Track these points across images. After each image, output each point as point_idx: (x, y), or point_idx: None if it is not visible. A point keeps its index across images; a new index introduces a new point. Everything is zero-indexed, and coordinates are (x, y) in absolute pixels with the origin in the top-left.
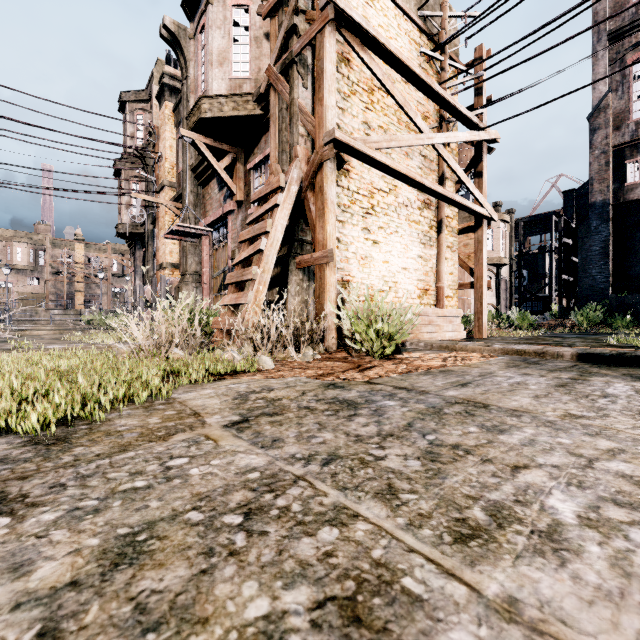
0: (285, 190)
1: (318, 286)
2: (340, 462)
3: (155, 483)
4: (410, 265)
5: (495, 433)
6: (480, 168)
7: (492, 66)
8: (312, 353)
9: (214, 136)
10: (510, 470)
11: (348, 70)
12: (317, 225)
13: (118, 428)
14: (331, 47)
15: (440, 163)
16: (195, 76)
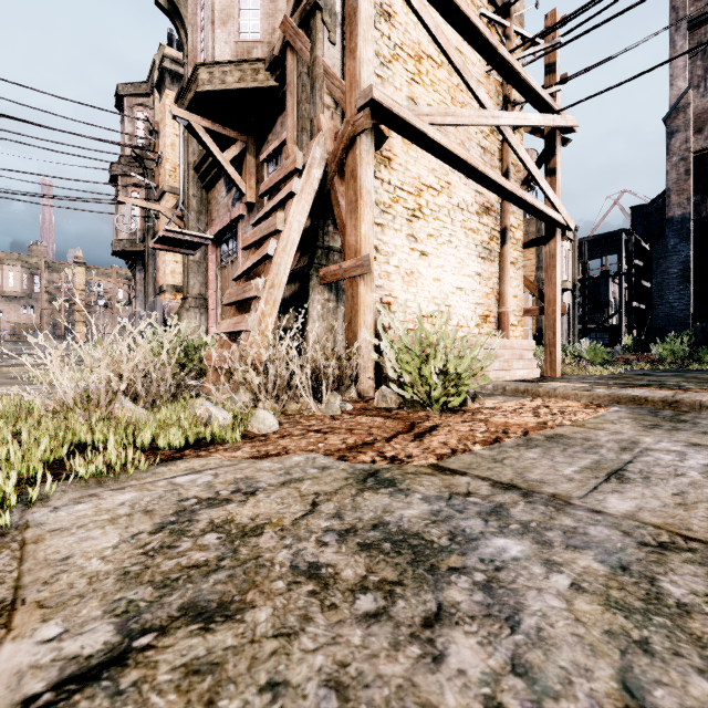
0: (303, 174)
1: (349, 307)
2: None
3: None
4: (466, 284)
5: None
6: (553, 164)
7: (572, 30)
8: (340, 402)
9: (217, 119)
10: None
11: (389, 27)
12: (348, 224)
13: None
14: None
15: (504, 156)
16: (194, 44)
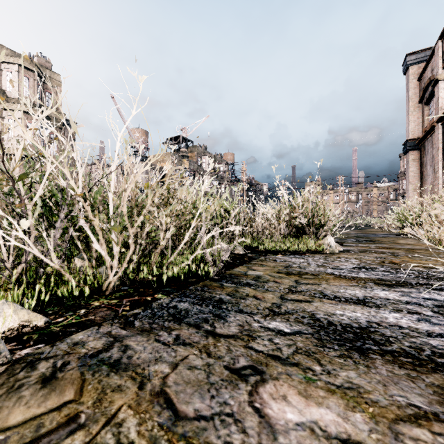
0: None
1: None
2: None
3: None
4: None
5: None
6: None
7: None
8: None
9: None
10: None
11: None
12: None
13: None
14: None
15: None
16: None
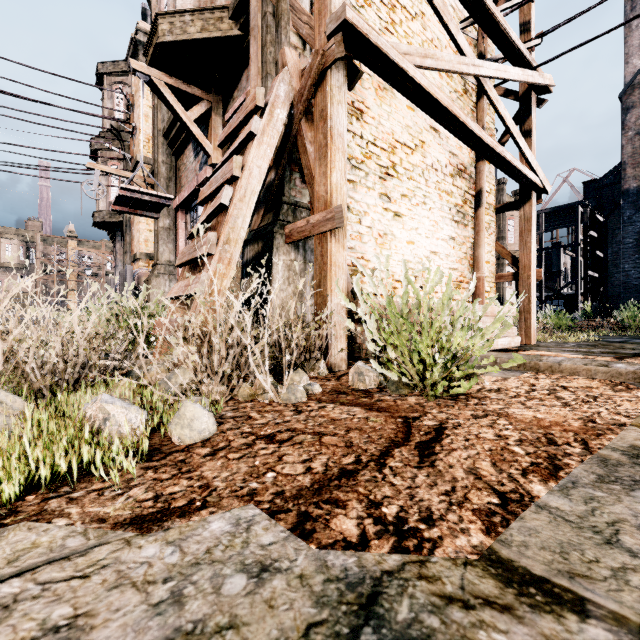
0: (265, 114)
1: (318, 268)
2: None
3: None
4: (440, 248)
5: None
6: (528, 125)
7: None
8: (306, 382)
9: (181, 76)
10: None
11: None
12: (316, 172)
13: None
14: None
15: (479, 115)
16: (158, 1)
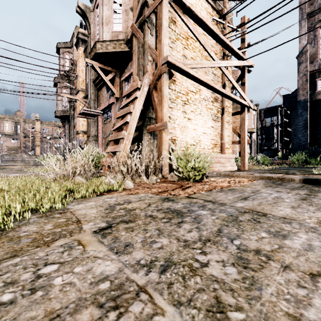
0: (141, 89)
1: (159, 142)
2: (174, 269)
3: (19, 296)
4: (207, 131)
5: (280, 238)
6: (244, 80)
7: (251, 26)
8: (155, 178)
9: (104, 63)
10: (309, 279)
11: (175, 27)
12: (158, 109)
13: (20, 234)
14: (166, 12)
15: (223, 78)
16: (94, 31)
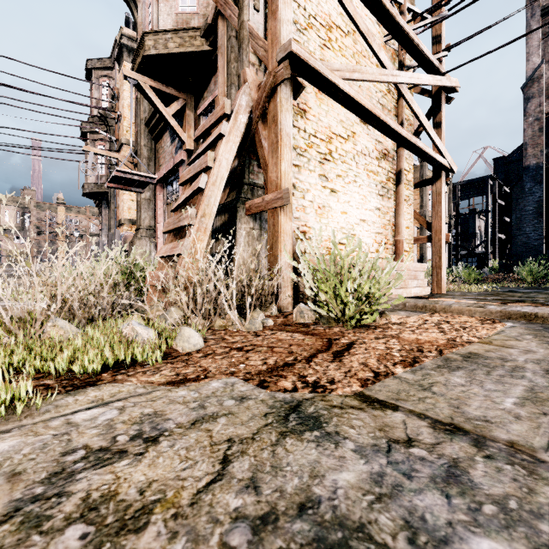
0: (231, 119)
1: (271, 234)
2: None
3: None
4: (368, 217)
5: None
6: (439, 118)
7: (457, 4)
8: (262, 318)
9: (162, 80)
10: None
11: (304, 0)
12: (270, 162)
13: None
14: None
15: (399, 111)
16: (143, 19)
